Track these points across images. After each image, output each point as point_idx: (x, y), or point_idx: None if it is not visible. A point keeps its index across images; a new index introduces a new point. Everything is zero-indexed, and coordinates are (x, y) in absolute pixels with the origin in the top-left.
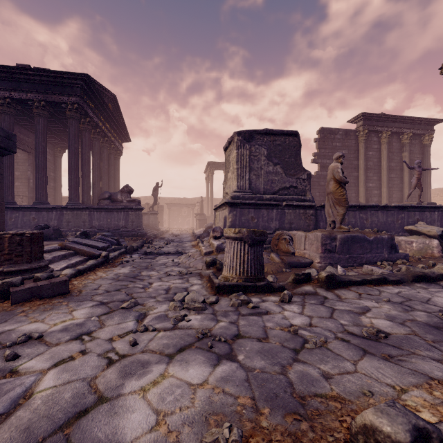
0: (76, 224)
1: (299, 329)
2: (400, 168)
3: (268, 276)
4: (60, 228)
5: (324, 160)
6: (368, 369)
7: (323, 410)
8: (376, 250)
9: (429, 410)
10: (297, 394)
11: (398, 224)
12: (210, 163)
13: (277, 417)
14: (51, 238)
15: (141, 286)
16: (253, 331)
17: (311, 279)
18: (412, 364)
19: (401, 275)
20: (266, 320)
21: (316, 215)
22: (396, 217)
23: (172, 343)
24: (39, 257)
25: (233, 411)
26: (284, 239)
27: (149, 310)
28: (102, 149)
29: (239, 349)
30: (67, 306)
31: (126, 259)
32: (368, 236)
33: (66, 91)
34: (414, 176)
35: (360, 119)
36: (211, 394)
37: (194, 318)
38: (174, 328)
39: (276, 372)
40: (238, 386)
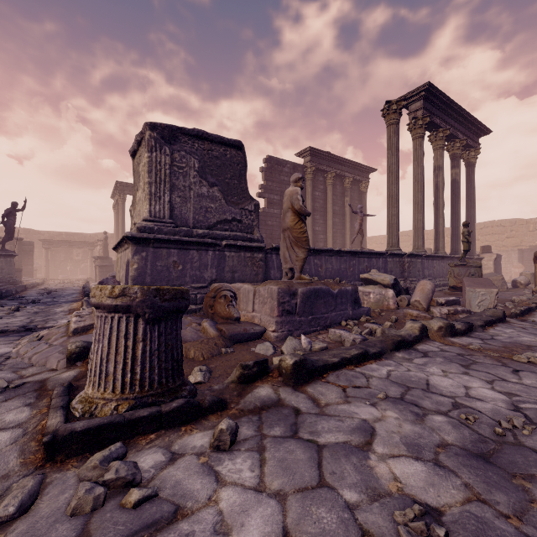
0: None
1: None
2: (343, 213)
3: (195, 370)
4: None
5: (271, 196)
6: None
7: None
8: (341, 307)
9: None
10: None
11: (350, 272)
12: (119, 183)
13: None
14: None
15: None
16: None
17: (269, 371)
18: None
19: (379, 342)
20: None
21: (266, 260)
22: (349, 264)
23: None
24: None
25: None
26: (224, 296)
27: None
28: None
29: None
30: None
31: None
32: (332, 288)
33: None
34: (358, 221)
35: (308, 154)
36: None
37: None
38: None
39: None
40: None
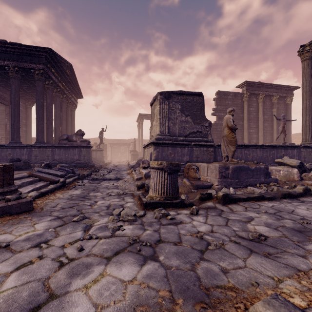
0: (42, 158)
1: (204, 234)
2: (271, 119)
3: (182, 195)
4: (30, 160)
5: (220, 113)
6: (254, 265)
7: (223, 299)
8: (256, 176)
9: (299, 296)
10: (203, 286)
11: (270, 158)
12: (140, 114)
13: (189, 306)
14: (22, 168)
15: (89, 204)
16: (171, 237)
17: (212, 197)
18: (284, 259)
19: (273, 193)
20: (180, 228)
21: (215, 152)
22: (269, 153)
23: (110, 248)
24: (10, 183)
25: (155, 302)
26: (193, 168)
27: (93, 222)
28: (62, 103)
29: (160, 252)
30: (31, 221)
31: (78, 183)
32: (251, 166)
33: (34, 60)
34: (281, 125)
35: (244, 85)
36: (138, 288)
37: (127, 227)
38: (112, 236)
39: (188, 269)
40: (159, 281)
